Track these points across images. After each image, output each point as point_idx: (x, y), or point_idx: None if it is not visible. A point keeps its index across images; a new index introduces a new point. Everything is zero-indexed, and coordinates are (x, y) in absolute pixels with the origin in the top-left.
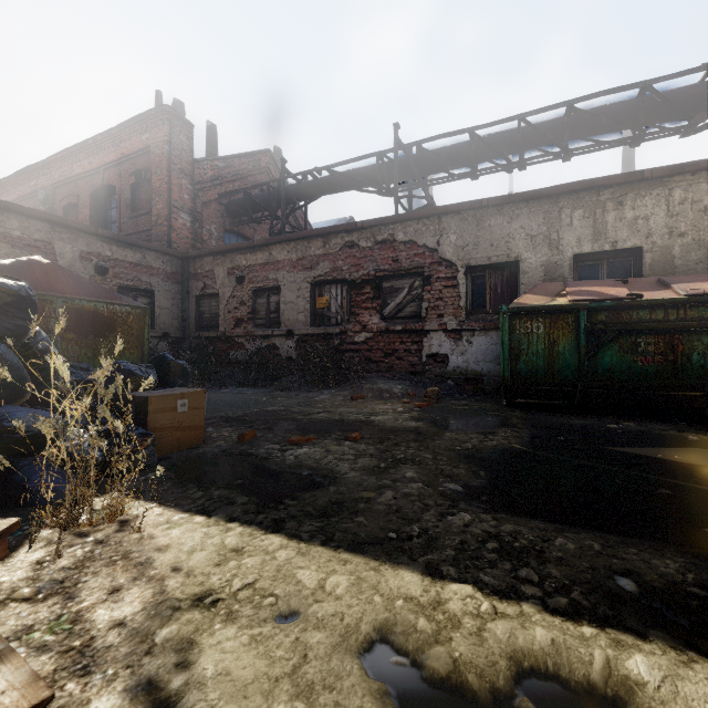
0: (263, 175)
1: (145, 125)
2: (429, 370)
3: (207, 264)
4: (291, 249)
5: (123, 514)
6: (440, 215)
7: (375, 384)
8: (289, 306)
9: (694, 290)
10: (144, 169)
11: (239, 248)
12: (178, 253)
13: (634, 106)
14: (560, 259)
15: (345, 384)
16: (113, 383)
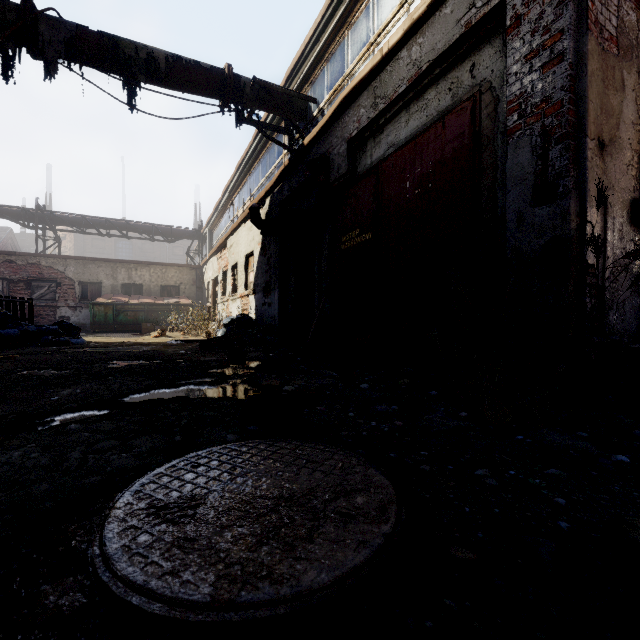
0: None
1: None
2: None
3: None
4: None
5: None
6: (66, 258)
7: None
8: None
9: (142, 301)
10: None
11: None
12: None
13: (151, 229)
14: (117, 284)
15: None
16: None
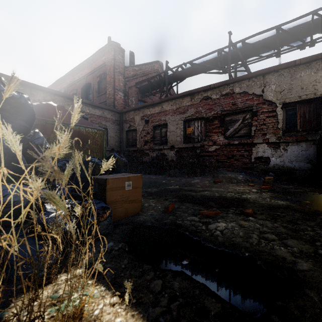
0: (155, 73)
1: (103, 52)
2: (256, 166)
3: (131, 115)
4: (173, 103)
5: (82, 317)
6: (264, 74)
7: (225, 174)
8: (172, 133)
9: None
10: (103, 73)
11: (146, 105)
12: (118, 111)
13: None
14: None
15: (206, 174)
16: (86, 170)
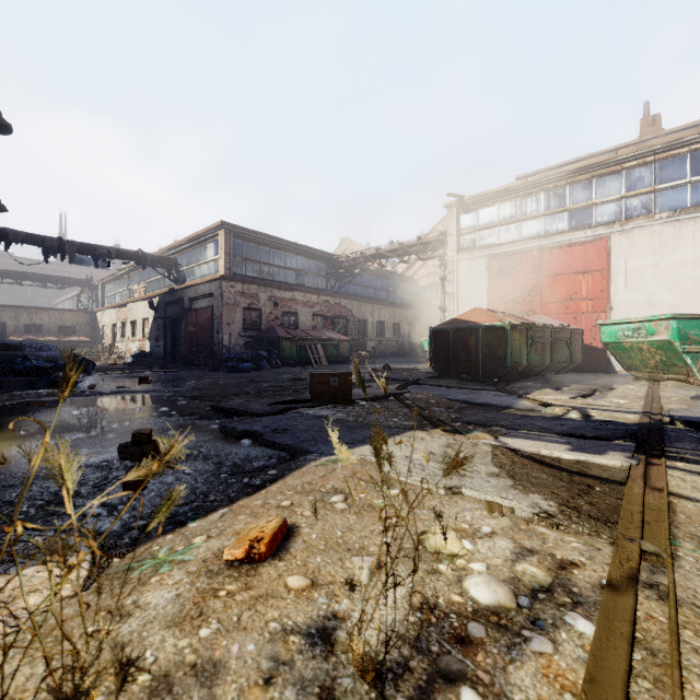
0: None
1: None
2: None
3: None
4: None
5: None
6: None
7: None
8: None
9: (49, 339)
10: None
11: None
12: None
13: (45, 278)
14: (20, 325)
15: None
16: None
